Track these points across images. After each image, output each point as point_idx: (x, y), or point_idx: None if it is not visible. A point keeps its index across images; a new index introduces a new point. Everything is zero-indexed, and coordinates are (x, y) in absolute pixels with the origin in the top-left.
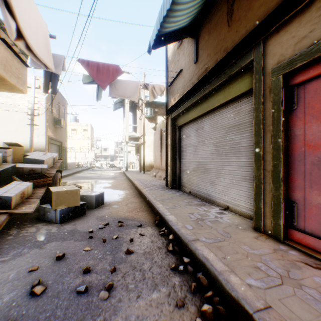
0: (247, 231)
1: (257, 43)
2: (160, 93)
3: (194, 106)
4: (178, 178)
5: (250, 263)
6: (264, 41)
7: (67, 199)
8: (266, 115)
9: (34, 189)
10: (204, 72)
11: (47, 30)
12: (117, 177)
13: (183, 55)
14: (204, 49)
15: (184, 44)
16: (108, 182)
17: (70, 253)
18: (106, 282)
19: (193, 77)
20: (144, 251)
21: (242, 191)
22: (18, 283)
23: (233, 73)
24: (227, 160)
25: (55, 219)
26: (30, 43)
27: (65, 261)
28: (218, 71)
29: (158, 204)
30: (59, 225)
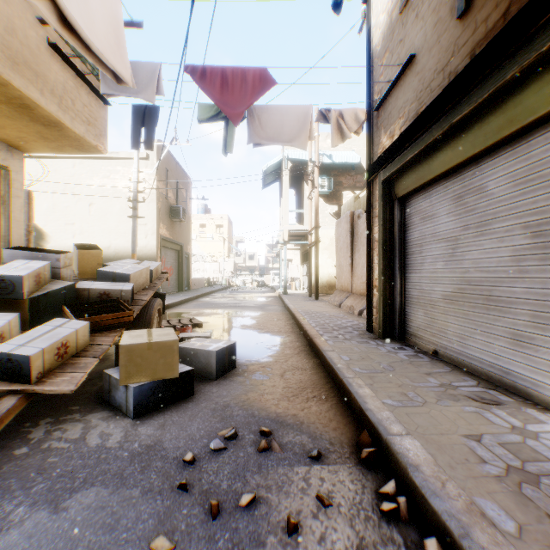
0: None
1: None
2: (356, 127)
3: (454, 134)
4: (398, 315)
5: None
6: None
7: (150, 362)
8: None
9: (98, 334)
10: (498, 26)
11: None
12: (267, 306)
13: (417, 21)
14: None
15: None
16: (251, 315)
17: None
18: None
19: (453, 58)
20: None
21: None
22: None
23: None
24: None
25: (125, 407)
26: (64, 6)
27: None
28: None
29: (359, 386)
30: (131, 423)
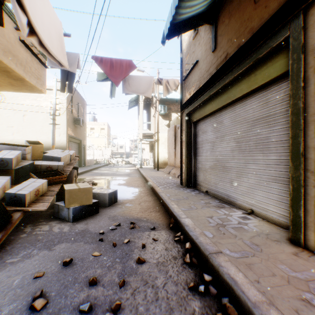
0: (281, 244)
1: (294, 15)
2: (175, 88)
3: (212, 98)
4: (193, 176)
5: (294, 292)
6: (304, 11)
7: (79, 197)
8: (307, 102)
9: (50, 186)
10: (224, 61)
11: (61, 27)
12: (131, 174)
13: (199, 46)
14: (224, 35)
15: (200, 33)
16: (123, 179)
17: (78, 257)
18: (112, 300)
19: (211, 67)
20: (157, 260)
21: (271, 194)
22: (20, 291)
23: (261, 56)
24: (251, 157)
25: (68, 218)
26: (42, 39)
27: (72, 268)
28: (241, 56)
29: (172, 204)
30: (72, 224)
